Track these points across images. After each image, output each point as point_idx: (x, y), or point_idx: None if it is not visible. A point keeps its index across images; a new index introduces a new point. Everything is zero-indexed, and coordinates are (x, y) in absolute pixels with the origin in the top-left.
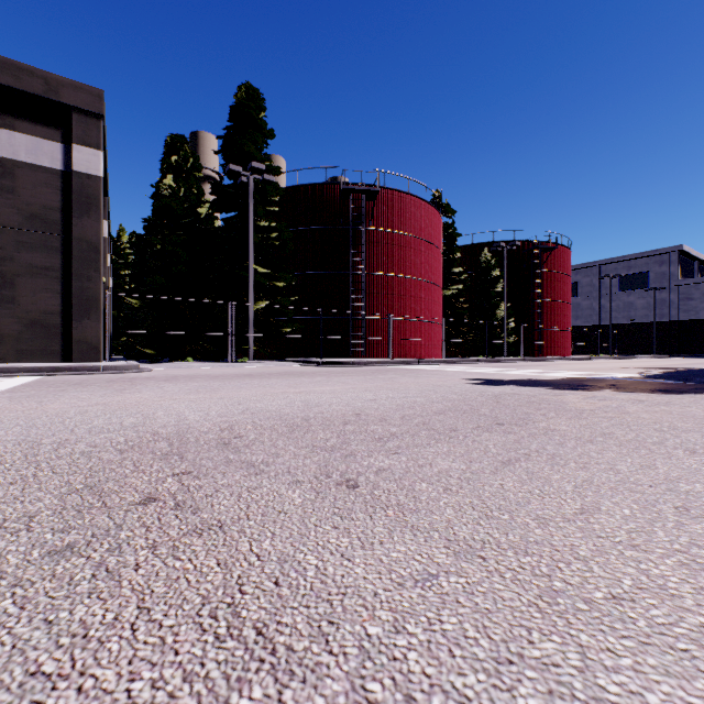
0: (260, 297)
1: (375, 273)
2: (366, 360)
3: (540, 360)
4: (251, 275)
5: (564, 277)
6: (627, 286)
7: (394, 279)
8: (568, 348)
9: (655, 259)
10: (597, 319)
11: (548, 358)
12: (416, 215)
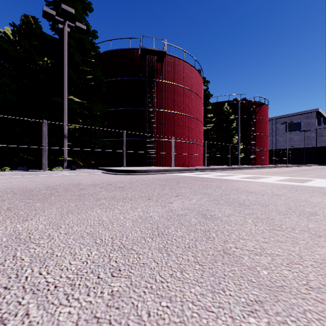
0: (78, 121)
1: (163, 110)
2: (156, 168)
3: (266, 167)
4: (65, 101)
5: (266, 122)
6: (289, 129)
7: (175, 115)
8: (267, 160)
9: (304, 115)
10: (274, 146)
11: (269, 166)
12: (189, 75)
